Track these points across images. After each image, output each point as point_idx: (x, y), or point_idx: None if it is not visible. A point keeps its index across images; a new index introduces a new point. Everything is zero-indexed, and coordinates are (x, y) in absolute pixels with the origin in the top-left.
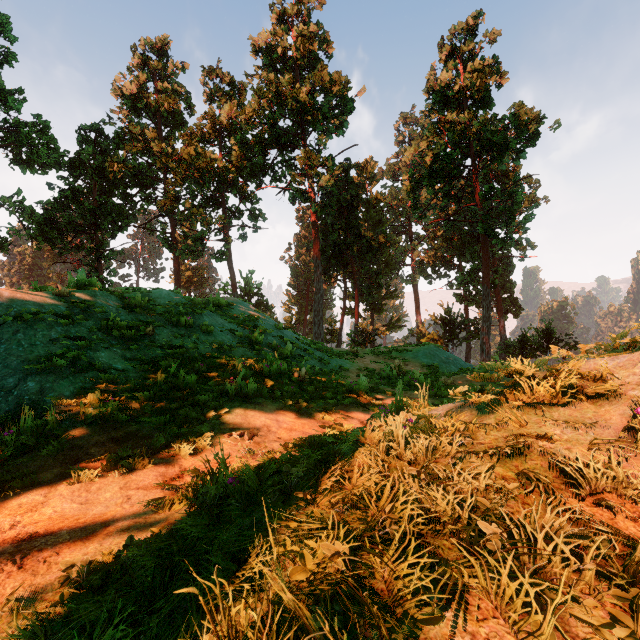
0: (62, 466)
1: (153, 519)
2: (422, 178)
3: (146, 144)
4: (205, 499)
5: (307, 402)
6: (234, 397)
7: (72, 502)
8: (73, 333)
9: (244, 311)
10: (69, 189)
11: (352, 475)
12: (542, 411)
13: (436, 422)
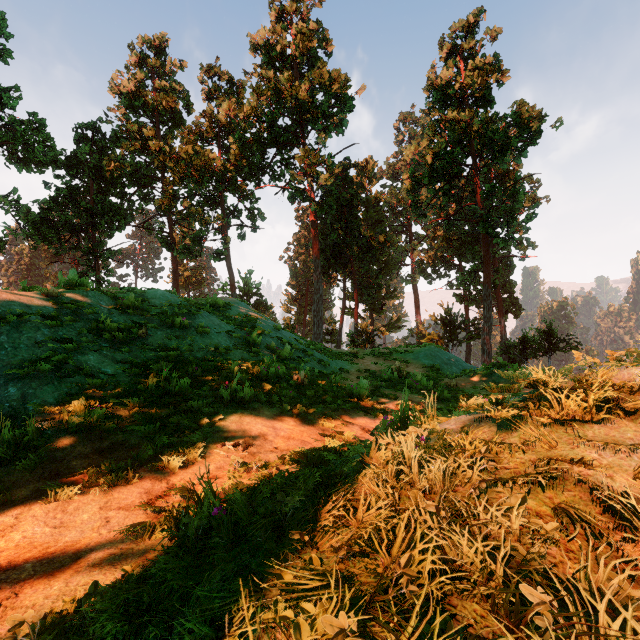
0: (40, 481)
1: (130, 550)
2: (422, 177)
3: (144, 143)
4: (186, 533)
5: (306, 407)
6: (229, 402)
7: (45, 525)
8: (61, 335)
9: (242, 312)
10: (66, 188)
11: (356, 505)
12: (573, 429)
13: (450, 439)
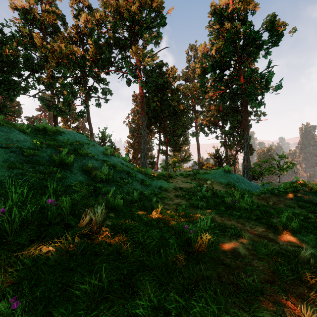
0: None
1: None
2: (207, 67)
3: (32, 40)
4: None
5: None
6: None
7: None
8: None
9: (74, 138)
10: None
11: None
12: None
13: None
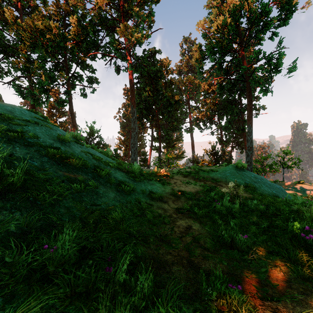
0: None
1: None
2: (206, 51)
3: (2, 16)
4: None
5: None
6: None
7: None
8: None
9: (5, 112)
10: None
11: None
12: None
13: None
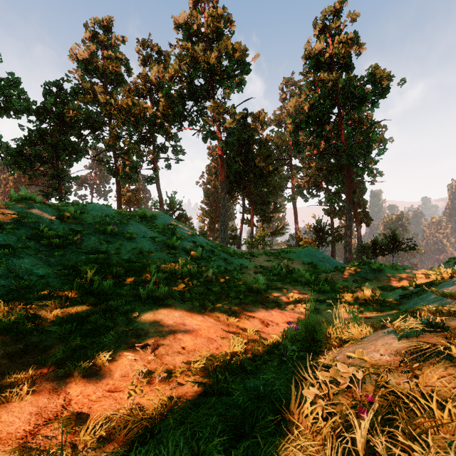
0: None
1: None
2: (301, 122)
3: (95, 96)
4: None
5: (213, 302)
6: (146, 299)
7: None
8: (0, 241)
9: (165, 221)
10: (36, 129)
11: None
12: None
13: (391, 381)
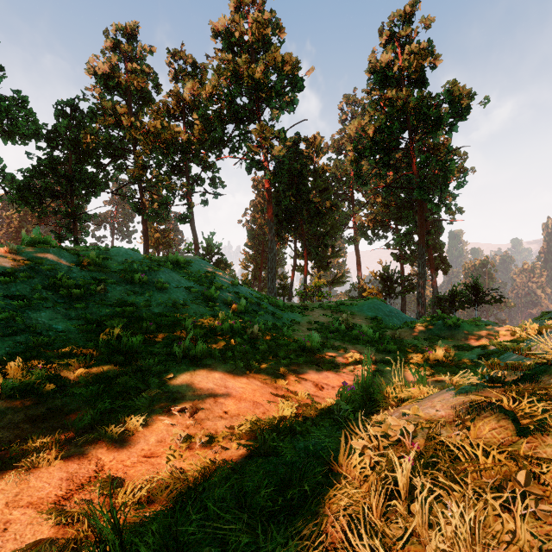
0: None
1: None
2: (364, 149)
3: (117, 118)
4: None
5: (259, 363)
6: (182, 359)
7: None
8: (13, 291)
9: (202, 268)
10: (47, 158)
11: None
12: None
13: (443, 434)
